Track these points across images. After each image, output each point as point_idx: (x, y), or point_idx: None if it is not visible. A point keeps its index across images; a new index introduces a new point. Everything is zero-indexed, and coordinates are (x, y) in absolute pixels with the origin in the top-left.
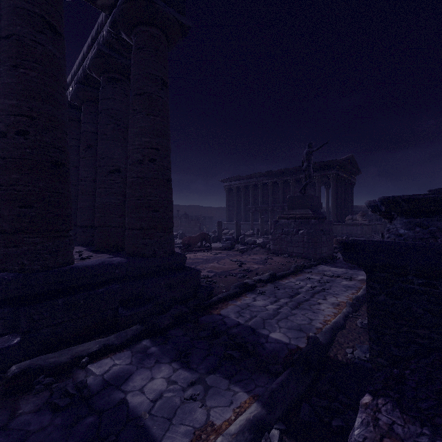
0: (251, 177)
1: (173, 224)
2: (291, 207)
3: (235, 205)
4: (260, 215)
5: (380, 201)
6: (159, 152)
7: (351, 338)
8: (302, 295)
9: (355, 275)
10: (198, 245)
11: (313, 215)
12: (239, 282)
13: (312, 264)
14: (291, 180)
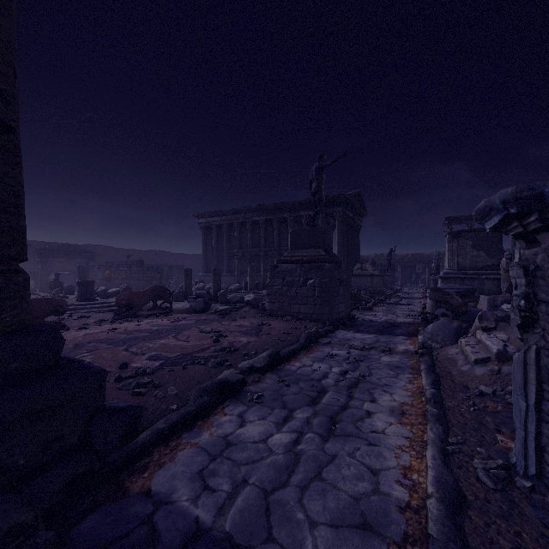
0: (237, 212)
1: (21, 251)
2: (296, 246)
3: (214, 250)
4: (249, 263)
5: None
6: None
7: (505, 546)
8: (332, 394)
9: (391, 343)
10: (151, 306)
11: (328, 257)
12: (211, 382)
13: (328, 329)
14: (289, 218)
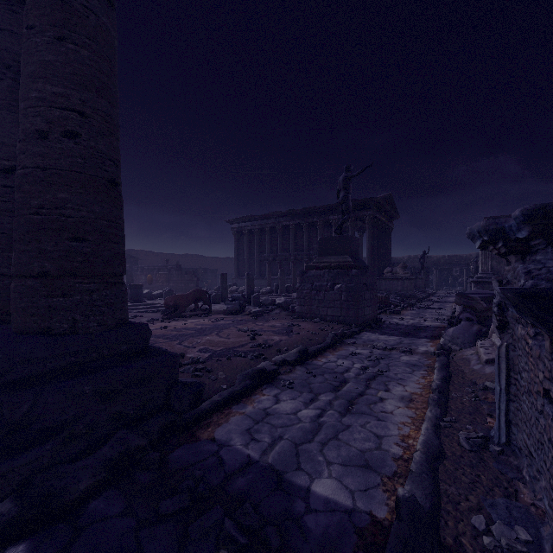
0: (268, 217)
1: (124, 269)
2: (324, 253)
3: (246, 254)
4: (280, 267)
5: (527, 214)
6: (89, 120)
7: (465, 481)
8: (352, 384)
9: (413, 345)
10: (192, 308)
11: (354, 263)
12: (252, 369)
13: (354, 331)
14: (319, 222)
